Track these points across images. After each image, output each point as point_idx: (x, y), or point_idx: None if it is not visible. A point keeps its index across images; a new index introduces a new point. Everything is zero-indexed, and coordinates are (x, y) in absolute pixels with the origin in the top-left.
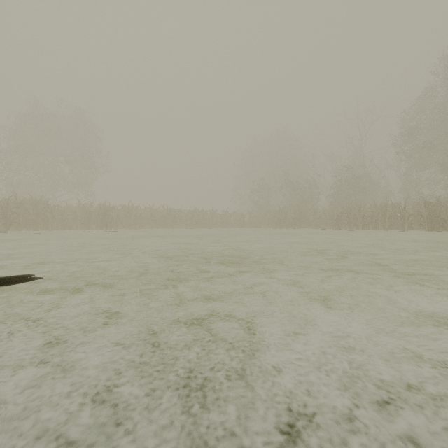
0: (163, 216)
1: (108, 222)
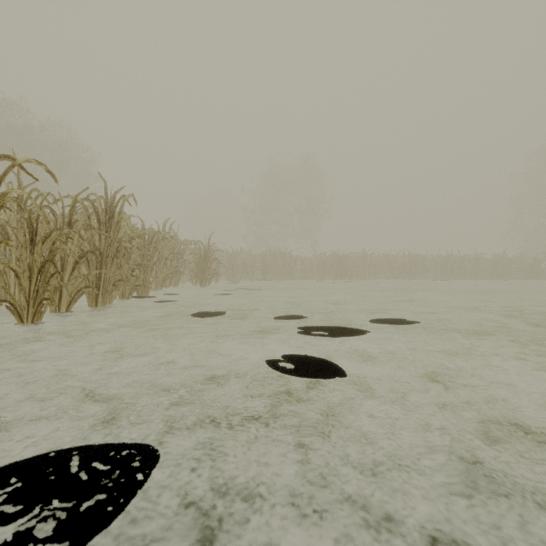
0: (403, 264)
1: (341, 272)
